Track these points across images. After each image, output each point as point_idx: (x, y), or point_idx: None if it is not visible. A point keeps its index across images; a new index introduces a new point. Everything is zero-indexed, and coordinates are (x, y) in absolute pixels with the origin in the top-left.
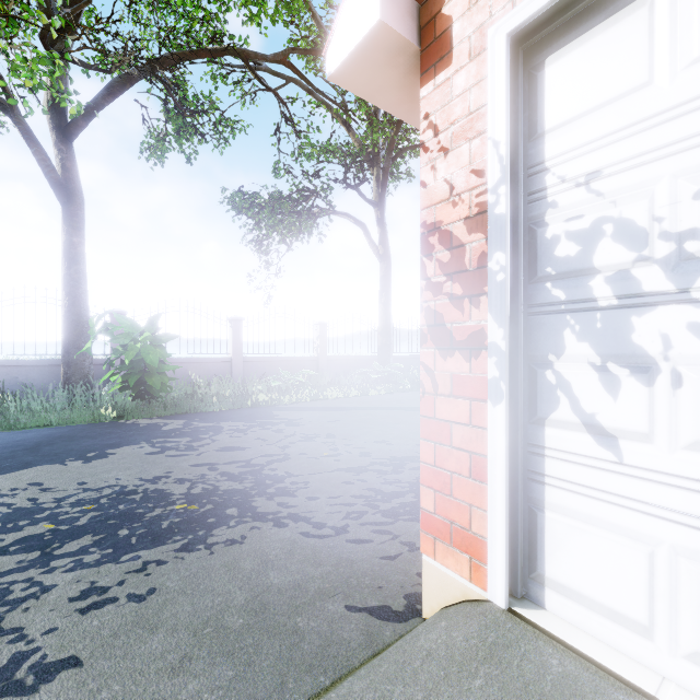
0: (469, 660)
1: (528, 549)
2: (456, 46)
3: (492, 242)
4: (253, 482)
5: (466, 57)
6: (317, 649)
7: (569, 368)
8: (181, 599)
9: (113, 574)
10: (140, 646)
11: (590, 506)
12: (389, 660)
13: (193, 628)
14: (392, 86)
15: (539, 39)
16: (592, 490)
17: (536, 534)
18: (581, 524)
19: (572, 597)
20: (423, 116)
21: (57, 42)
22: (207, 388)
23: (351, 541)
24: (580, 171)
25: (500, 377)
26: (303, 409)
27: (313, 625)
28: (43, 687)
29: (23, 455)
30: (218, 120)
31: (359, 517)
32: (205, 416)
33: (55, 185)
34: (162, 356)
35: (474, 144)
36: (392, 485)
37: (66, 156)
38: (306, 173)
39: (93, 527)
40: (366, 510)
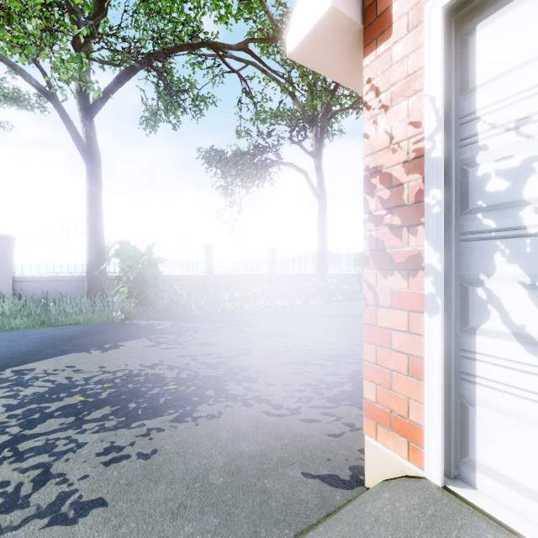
0: (413, 528)
1: (460, 437)
2: (395, 21)
3: (429, 181)
4: (225, 371)
5: (404, 29)
6: (282, 506)
7: (499, 286)
8: (176, 459)
9: (126, 437)
10: (148, 494)
11: (519, 405)
12: (343, 521)
13: (186, 482)
14: (338, 59)
15: (471, 9)
16: (521, 391)
17: (467, 425)
18: (511, 419)
19: (502, 481)
20: (366, 81)
21: (83, 46)
22: (187, 298)
23: (303, 421)
24: (510, 118)
25: (436, 293)
26: (259, 314)
27: (277, 486)
28: (80, 520)
29: (61, 345)
30: (195, 97)
31: (308, 401)
32: (186, 318)
33: (81, 150)
34: (156, 273)
35: (411, 101)
36: (332, 376)
37: (89, 129)
38: (261, 133)
39: (111, 400)
40: (314, 395)
